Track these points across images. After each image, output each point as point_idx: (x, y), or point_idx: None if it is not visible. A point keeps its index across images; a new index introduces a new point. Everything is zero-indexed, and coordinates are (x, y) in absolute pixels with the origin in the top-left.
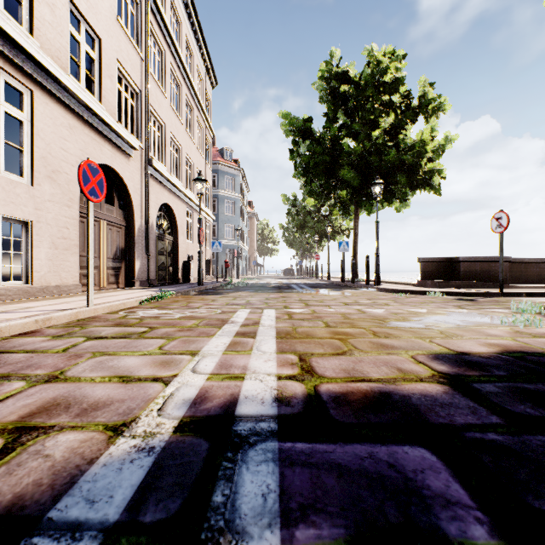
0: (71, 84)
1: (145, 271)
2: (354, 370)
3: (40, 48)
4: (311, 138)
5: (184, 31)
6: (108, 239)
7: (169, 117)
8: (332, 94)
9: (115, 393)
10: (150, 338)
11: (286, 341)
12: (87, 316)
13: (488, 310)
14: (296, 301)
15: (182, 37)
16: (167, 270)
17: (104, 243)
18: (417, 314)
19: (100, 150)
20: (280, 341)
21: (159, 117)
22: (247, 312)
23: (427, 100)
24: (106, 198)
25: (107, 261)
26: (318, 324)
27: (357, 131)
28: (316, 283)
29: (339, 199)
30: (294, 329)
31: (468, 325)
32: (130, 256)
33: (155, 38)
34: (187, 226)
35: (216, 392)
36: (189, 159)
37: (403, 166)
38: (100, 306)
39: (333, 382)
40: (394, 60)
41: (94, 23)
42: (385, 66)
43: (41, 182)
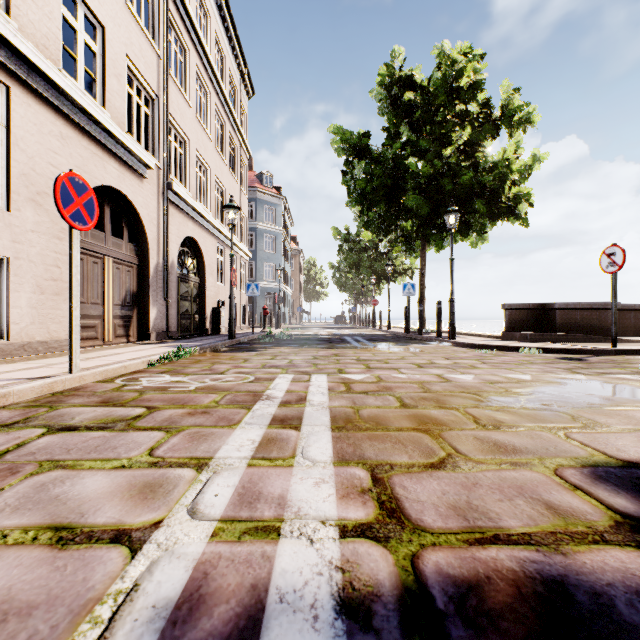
0: (63, 81)
1: (163, 320)
2: (472, 507)
3: (19, 31)
4: (368, 157)
5: (213, 27)
6: (115, 281)
7: (194, 130)
8: (394, 104)
9: (24, 584)
10: (142, 429)
11: (347, 435)
12: (68, 387)
13: (613, 376)
14: (353, 361)
15: (211, 34)
16: (192, 319)
17: (109, 285)
18: (521, 383)
19: (104, 168)
20: (338, 437)
21: (182, 130)
22: (289, 380)
23: (511, 110)
24: (114, 230)
25: (114, 309)
26: (388, 400)
27: (425, 148)
28: (374, 334)
29: (402, 232)
30: (356, 410)
31: (604, 404)
32: (144, 302)
33: (176, 33)
34: (217, 265)
35: (224, 578)
36: (220, 184)
37: (482, 191)
38: (89, 373)
39: (444, 546)
40: (470, 61)
41: (96, 6)
42: (460, 68)
43: (21, 207)
